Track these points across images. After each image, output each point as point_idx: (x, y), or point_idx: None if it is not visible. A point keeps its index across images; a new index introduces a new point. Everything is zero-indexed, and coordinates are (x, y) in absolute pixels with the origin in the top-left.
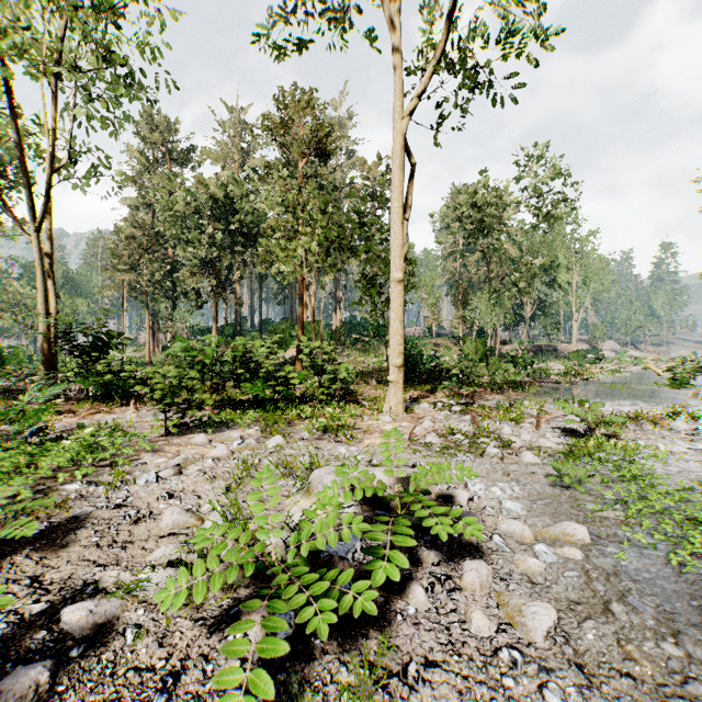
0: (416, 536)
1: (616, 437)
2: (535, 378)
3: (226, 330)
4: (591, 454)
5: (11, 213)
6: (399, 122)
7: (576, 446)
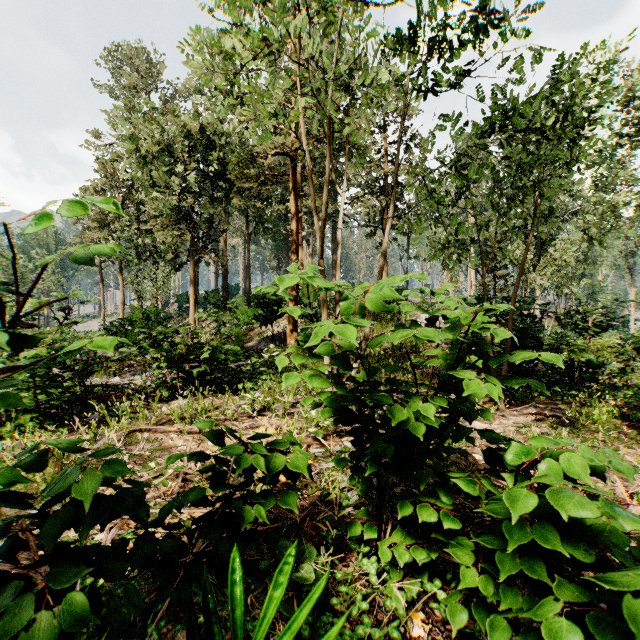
0: None
1: None
2: None
3: (211, 297)
4: None
5: None
6: None
7: None
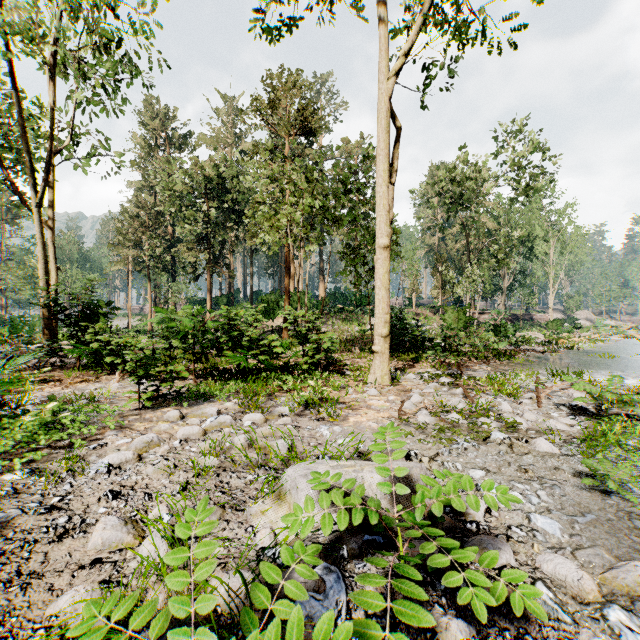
0: (424, 581)
1: (635, 417)
2: (518, 347)
3: (220, 301)
4: (622, 444)
5: (15, 190)
6: (385, 81)
7: (599, 433)
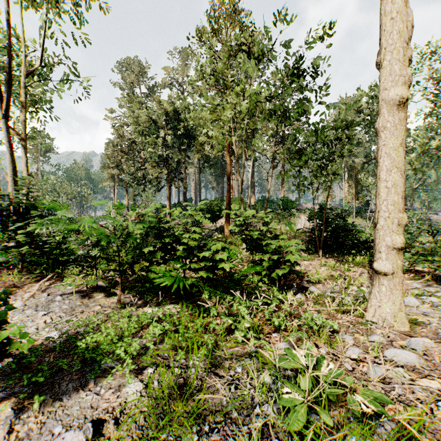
0: None
1: None
2: None
3: (177, 206)
4: None
5: None
6: None
7: None
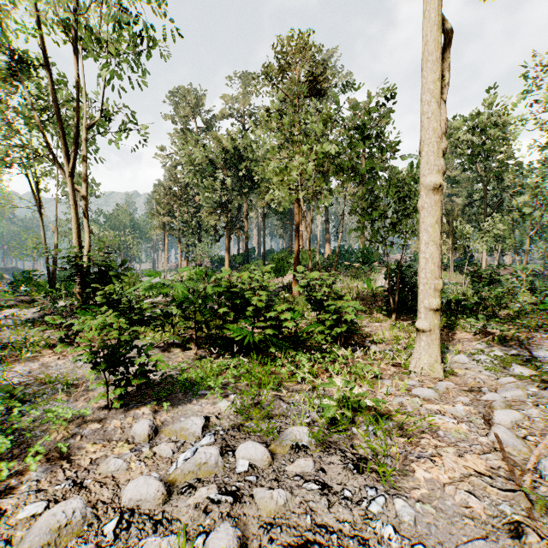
0: None
1: None
2: None
3: (237, 259)
4: None
5: (57, 164)
6: None
7: None
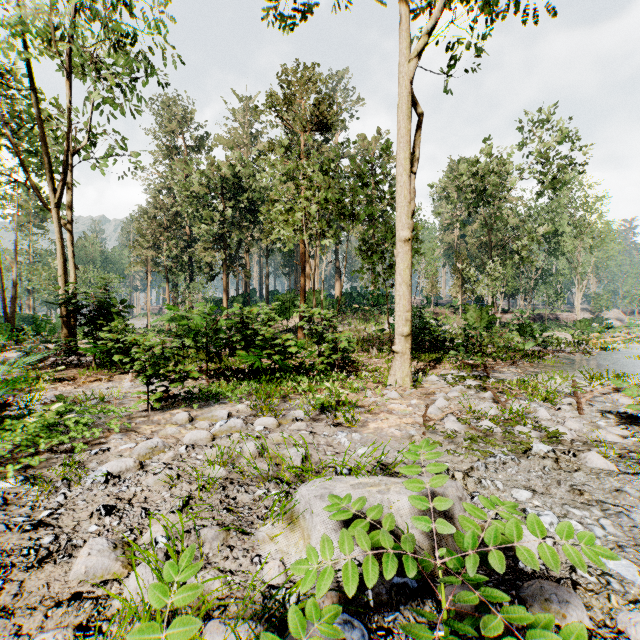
0: None
1: None
2: (546, 348)
3: (236, 301)
4: None
5: (36, 191)
6: (406, 63)
7: None
